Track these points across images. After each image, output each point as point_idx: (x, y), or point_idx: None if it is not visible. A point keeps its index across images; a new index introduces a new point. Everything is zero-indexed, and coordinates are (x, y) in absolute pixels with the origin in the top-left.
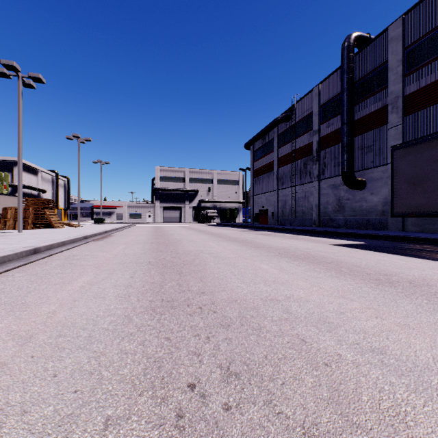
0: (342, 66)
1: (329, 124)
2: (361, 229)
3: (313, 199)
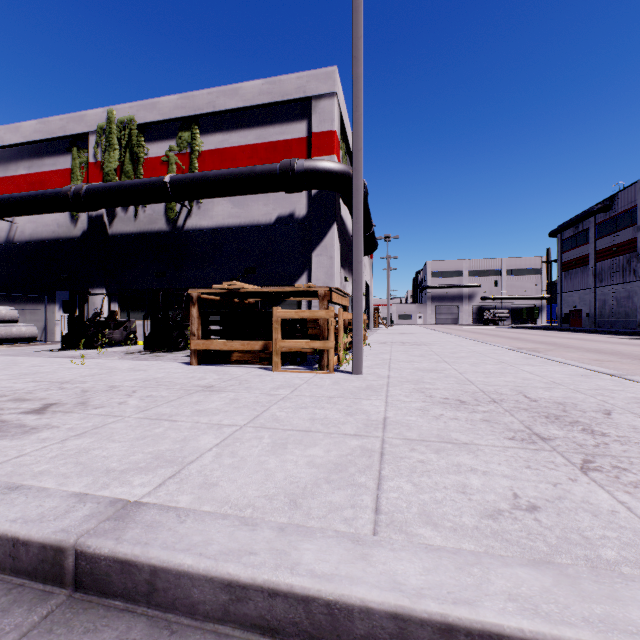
0: None
1: None
2: None
3: (637, 300)
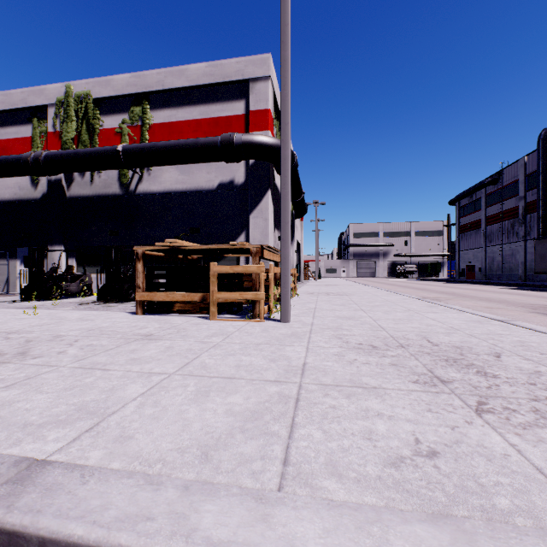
0: (537, 154)
1: (533, 193)
2: None
3: (519, 257)
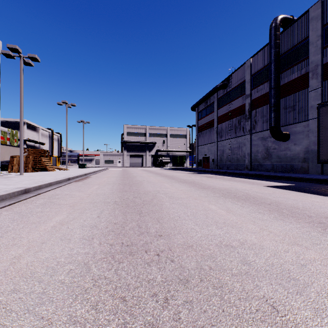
0: (270, 42)
1: (259, 90)
2: (285, 173)
3: (246, 149)
